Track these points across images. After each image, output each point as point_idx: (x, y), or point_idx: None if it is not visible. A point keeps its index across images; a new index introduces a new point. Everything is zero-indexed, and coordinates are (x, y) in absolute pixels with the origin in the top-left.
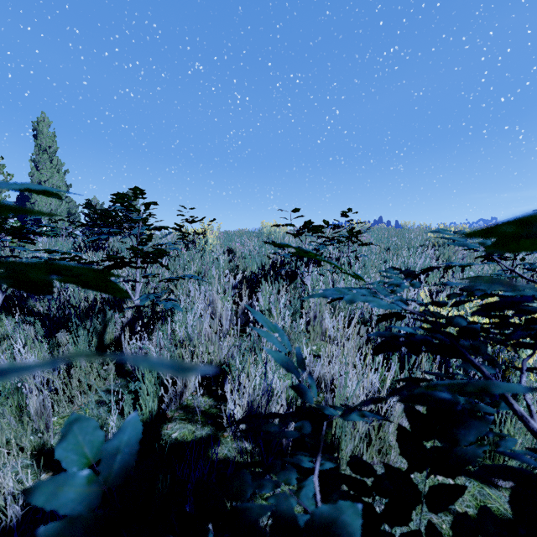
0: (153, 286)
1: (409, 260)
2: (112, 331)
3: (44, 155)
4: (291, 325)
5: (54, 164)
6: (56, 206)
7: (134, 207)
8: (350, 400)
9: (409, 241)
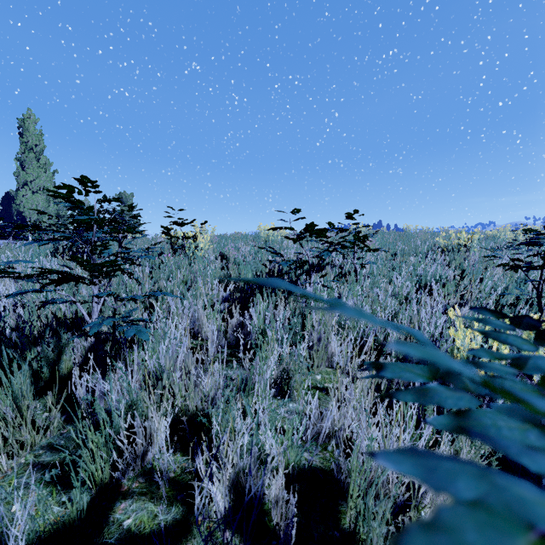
0: (113, 307)
1: (420, 267)
2: (69, 359)
3: (31, 154)
4: (291, 352)
5: (41, 163)
6: (43, 208)
7: (83, 204)
8: (372, 469)
9: (415, 246)
